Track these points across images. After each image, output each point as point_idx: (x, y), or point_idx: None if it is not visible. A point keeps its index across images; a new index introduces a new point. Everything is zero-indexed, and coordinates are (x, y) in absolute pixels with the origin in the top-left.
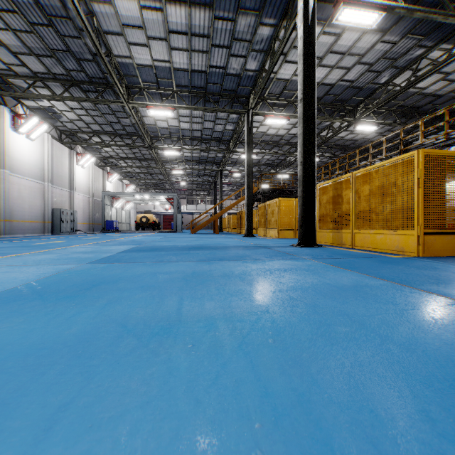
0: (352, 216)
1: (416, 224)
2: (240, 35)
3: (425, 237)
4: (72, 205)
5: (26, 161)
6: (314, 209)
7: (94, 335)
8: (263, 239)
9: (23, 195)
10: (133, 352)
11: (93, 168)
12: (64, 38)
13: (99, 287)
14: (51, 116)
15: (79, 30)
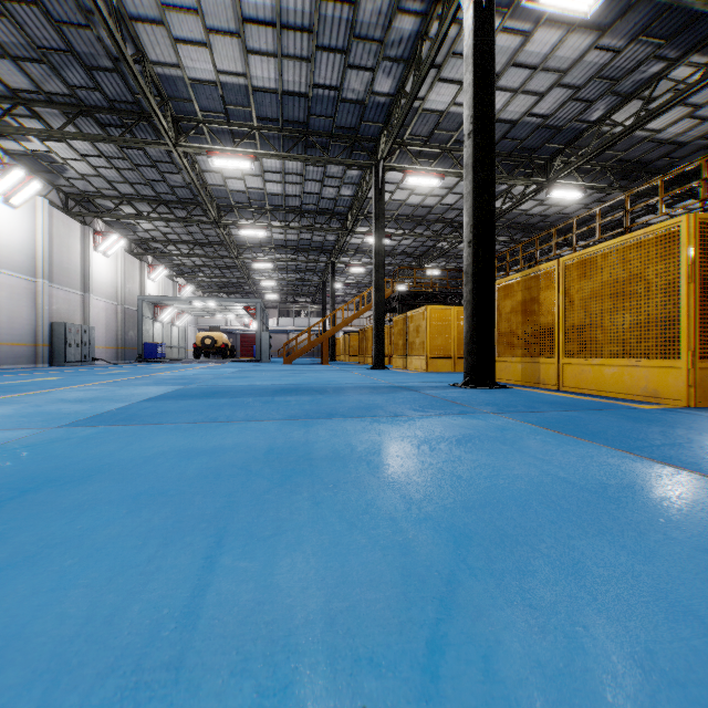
0: (559, 335)
1: (684, 348)
2: (364, 30)
3: (699, 372)
4: (87, 317)
5: (4, 242)
6: (492, 322)
7: None
8: (402, 374)
9: None
10: None
11: (123, 256)
12: (61, 27)
13: (30, 499)
14: (49, 169)
15: (87, 14)
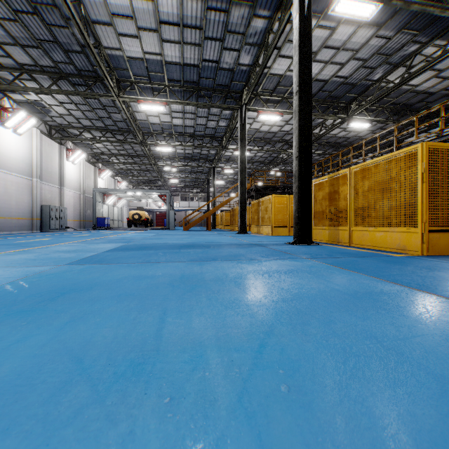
0: (350, 213)
1: (420, 221)
2: (233, 27)
3: (429, 235)
4: (62, 201)
5: (13, 156)
6: (310, 205)
7: (31, 380)
8: (257, 237)
9: (9, 191)
10: (78, 415)
11: (84, 164)
12: (50, 27)
13: (67, 296)
14: (40, 111)
15: (66, 20)
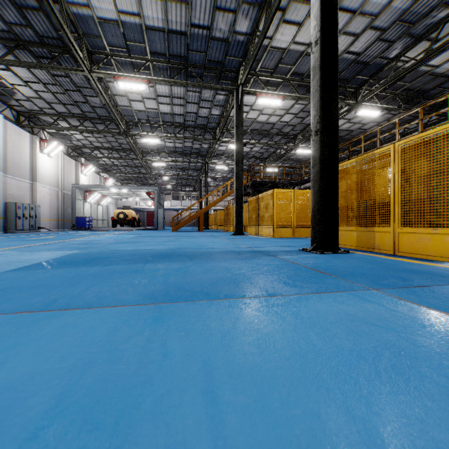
0: (395, 208)
1: None
2: None
3: None
4: (35, 198)
5: None
6: (336, 198)
7: None
8: (257, 239)
9: None
10: None
11: (63, 157)
12: None
13: None
14: (3, 92)
15: None
